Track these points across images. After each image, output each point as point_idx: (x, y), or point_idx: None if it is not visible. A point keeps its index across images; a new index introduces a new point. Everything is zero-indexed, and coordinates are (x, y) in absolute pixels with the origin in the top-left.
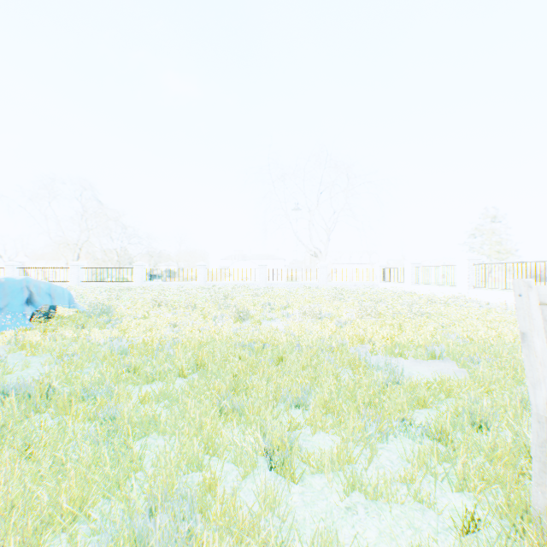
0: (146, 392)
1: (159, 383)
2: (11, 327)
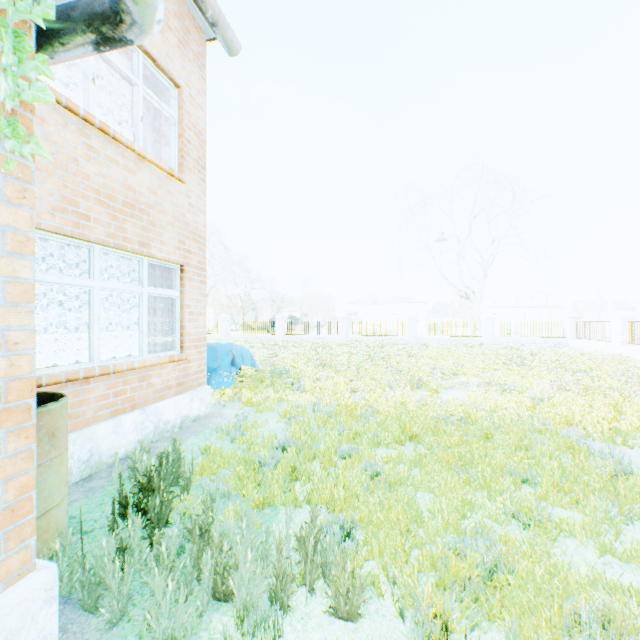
0: (385, 455)
1: (382, 447)
2: (224, 385)
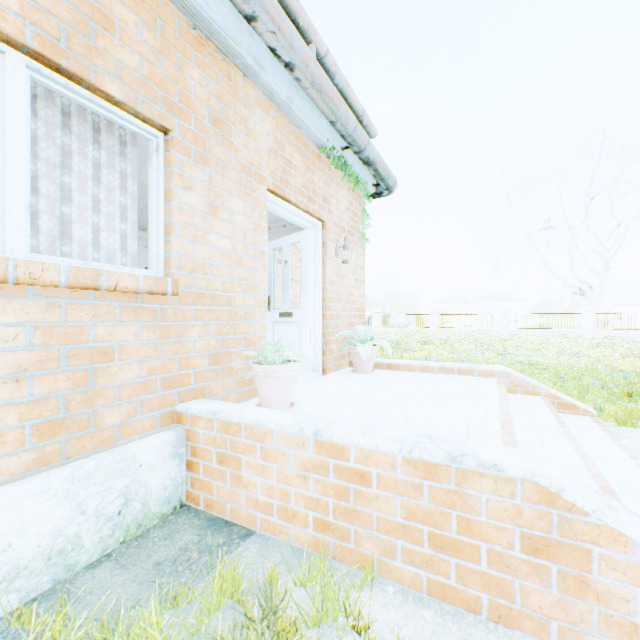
0: None
1: None
2: None
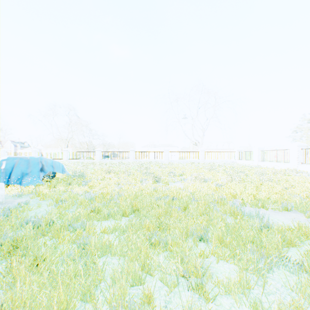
0: (105, 226)
1: (112, 220)
2: (32, 184)
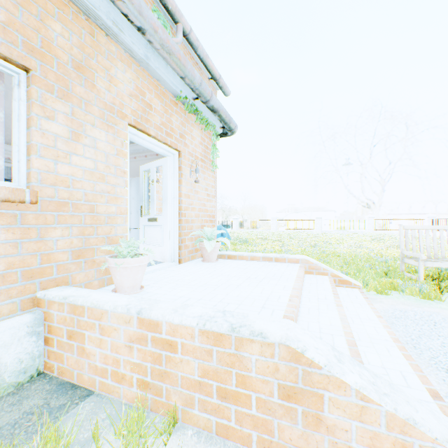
0: None
1: None
2: None
